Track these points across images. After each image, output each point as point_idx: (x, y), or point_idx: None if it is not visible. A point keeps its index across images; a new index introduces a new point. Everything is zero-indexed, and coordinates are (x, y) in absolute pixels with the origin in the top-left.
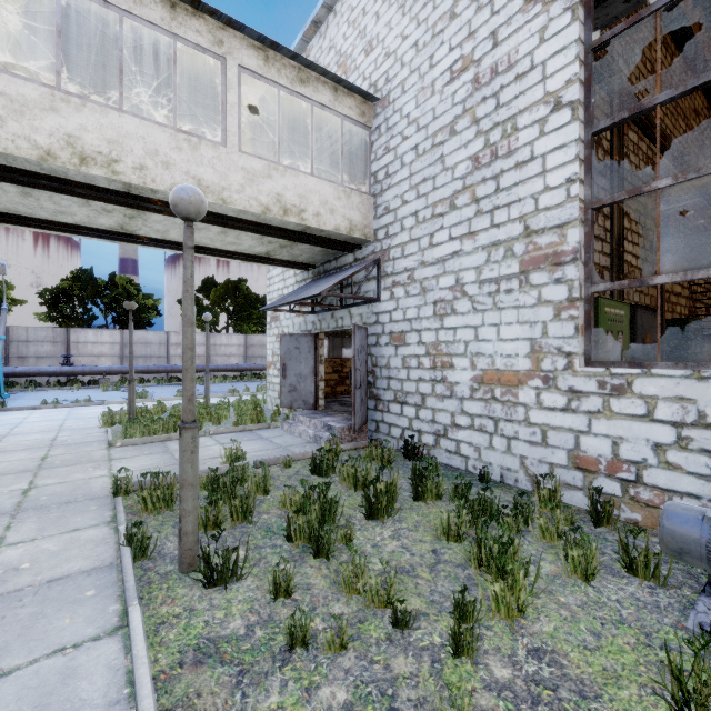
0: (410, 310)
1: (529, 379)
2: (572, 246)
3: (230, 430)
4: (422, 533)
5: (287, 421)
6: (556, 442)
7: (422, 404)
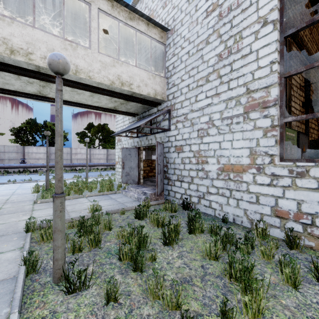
0: (185, 134)
1: (249, 169)
2: (273, 97)
3: (96, 194)
4: (195, 254)
5: (124, 190)
6: (264, 202)
7: (191, 182)
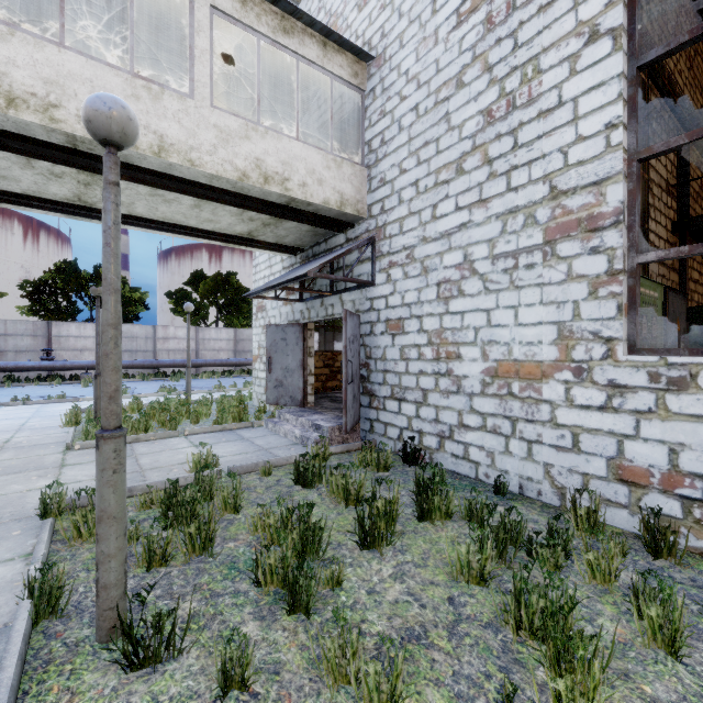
0: (409, 294)
1: (556, 371)
2: (613, 206)
3: (208, 429)
4: (433, 570)
5: (272, 419)
6: (591, 448)
7: (423, 401)
